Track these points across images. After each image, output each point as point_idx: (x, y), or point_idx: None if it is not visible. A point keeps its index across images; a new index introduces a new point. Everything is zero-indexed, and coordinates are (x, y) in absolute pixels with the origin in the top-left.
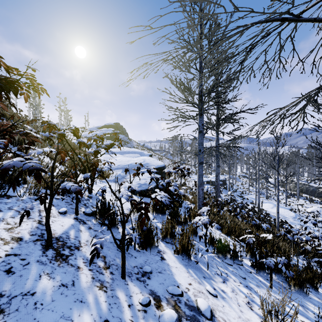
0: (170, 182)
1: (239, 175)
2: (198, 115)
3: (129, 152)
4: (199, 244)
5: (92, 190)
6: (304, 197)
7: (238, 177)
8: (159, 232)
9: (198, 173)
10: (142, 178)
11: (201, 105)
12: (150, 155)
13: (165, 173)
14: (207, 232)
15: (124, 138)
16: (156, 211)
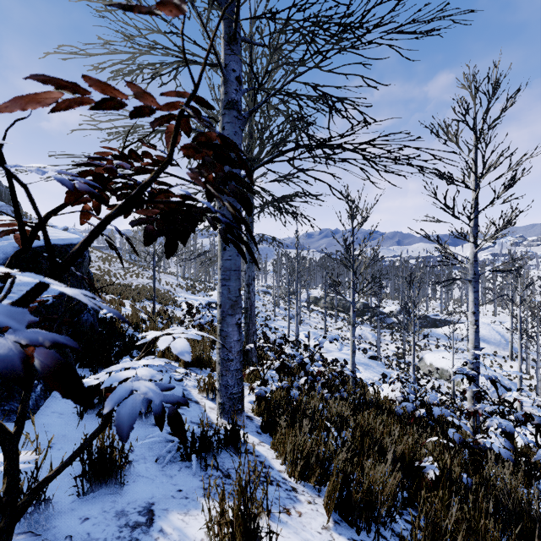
0: None
1: (258, 290)
2: (224, 42)
3: None
4: None
5: None
6: (342, 317)
7: (257, 293)
8: None
9: (223, 262)
10: None
11: (234, 3)
12: None
13: None
14: None
15: (1, 209)
16: None
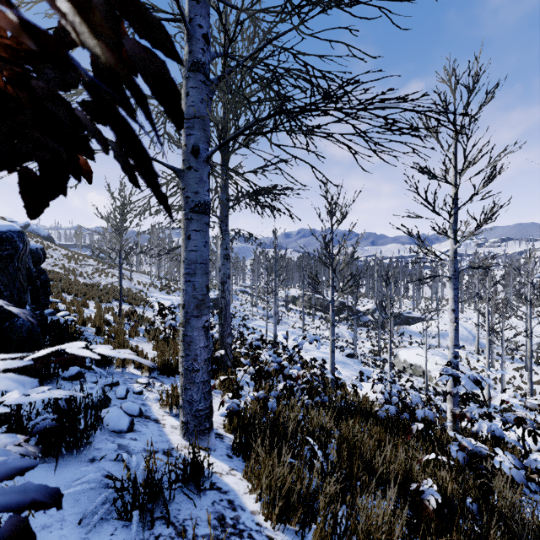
0: None
1: (235, 290)
2: None
3: None
4: None
5: None
6: (319, 316)
7: (235, 293)
8: None
9: (186, 254)
10: None
11: None
12: None
13: None
14: None
15: None
16: None
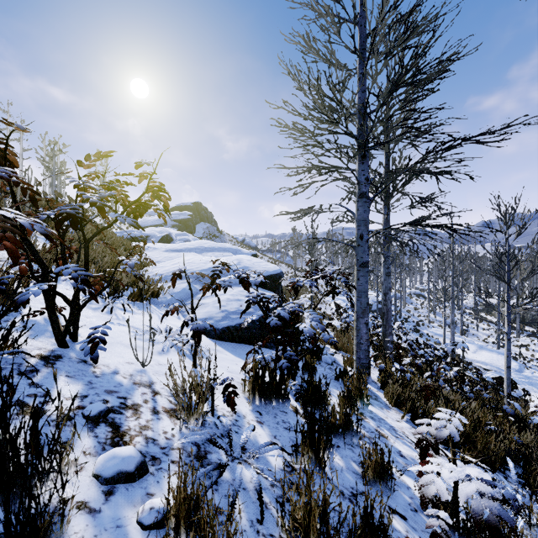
0: (300, 311)
1: (409, 292)
2: (358, 159)
3: (214, 249)
4: (411, 533)
5: (76, 333)
6: (529, 332)
7: (408, 296)
8: (270, 500)
9: (357, 287)
10: (231, 298)
11: (364, 135)
12: (253, 254)
13: (287, 286)
14: (402, 448)
15: (209, 229)
16: (261, 392)
